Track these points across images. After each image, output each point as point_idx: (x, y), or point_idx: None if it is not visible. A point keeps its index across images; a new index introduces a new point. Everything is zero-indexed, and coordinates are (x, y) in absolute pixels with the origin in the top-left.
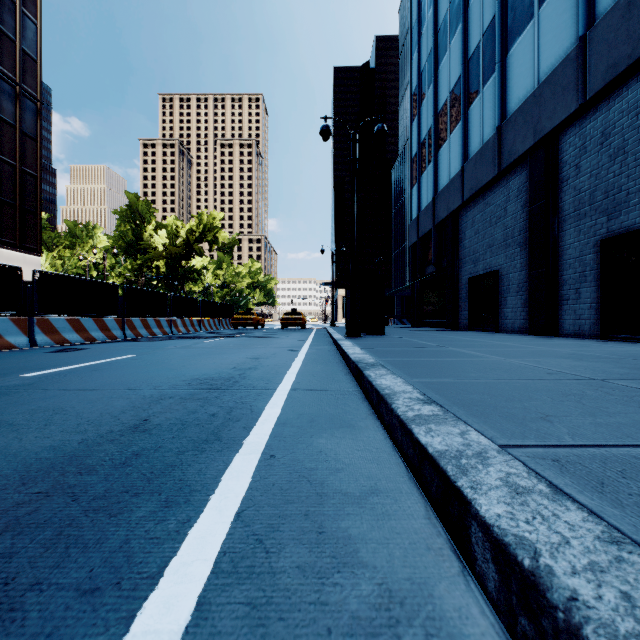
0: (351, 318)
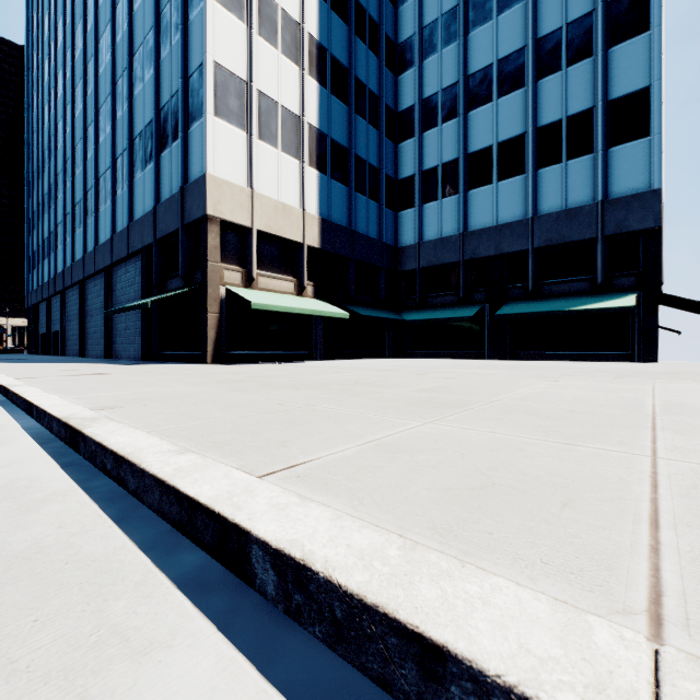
0: None
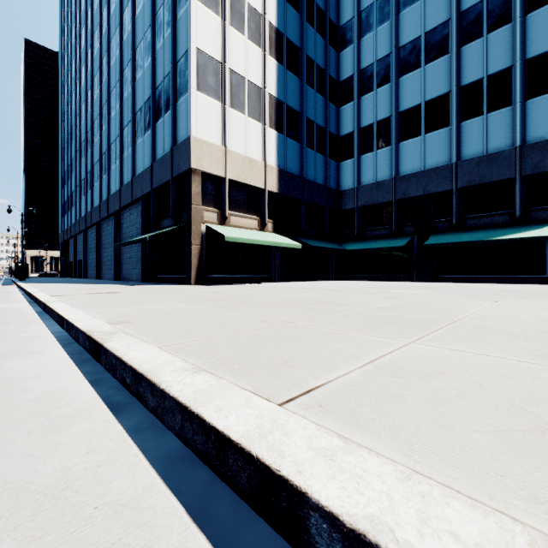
0: (17, 274)
